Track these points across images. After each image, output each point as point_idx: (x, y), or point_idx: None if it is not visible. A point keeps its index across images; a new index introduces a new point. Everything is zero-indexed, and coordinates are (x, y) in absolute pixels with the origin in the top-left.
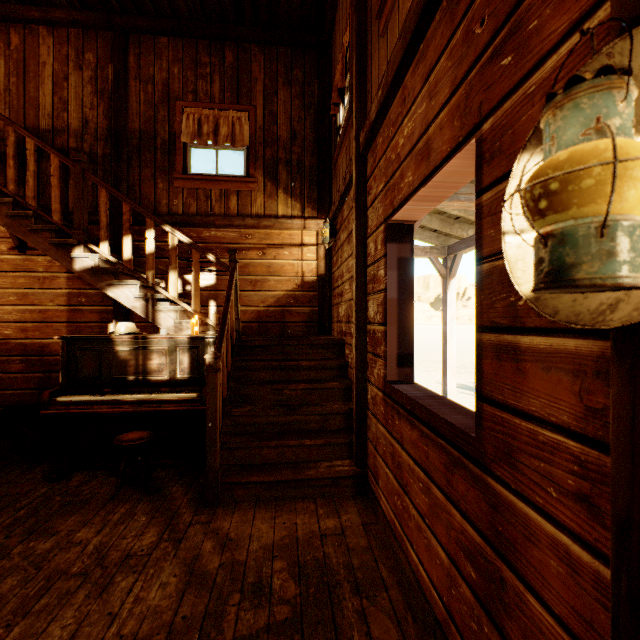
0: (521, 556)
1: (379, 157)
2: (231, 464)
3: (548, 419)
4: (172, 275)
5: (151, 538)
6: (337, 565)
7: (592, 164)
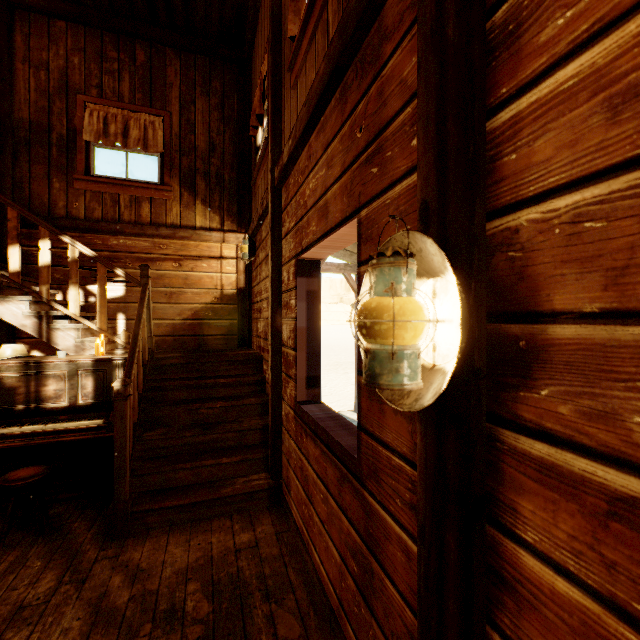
0: (383, 551)
1: (291, 196)
2: (143, 491)
3: (396, 449)
4: (72, 290)
5: (49, 584)
6: (250, 577)
7: (382, 321)
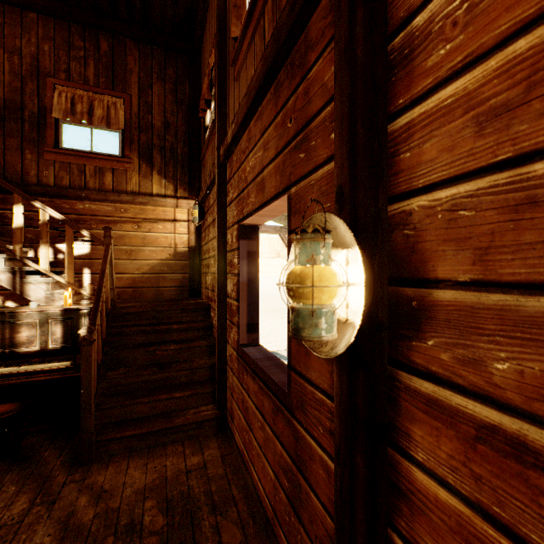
0: (308, 469)
1: (234, 171)
2: (106, 422)
3: (319, 386)
4: (43, 249)
5: (22, 506)
6: (199, 494)
7: (304, 286)
